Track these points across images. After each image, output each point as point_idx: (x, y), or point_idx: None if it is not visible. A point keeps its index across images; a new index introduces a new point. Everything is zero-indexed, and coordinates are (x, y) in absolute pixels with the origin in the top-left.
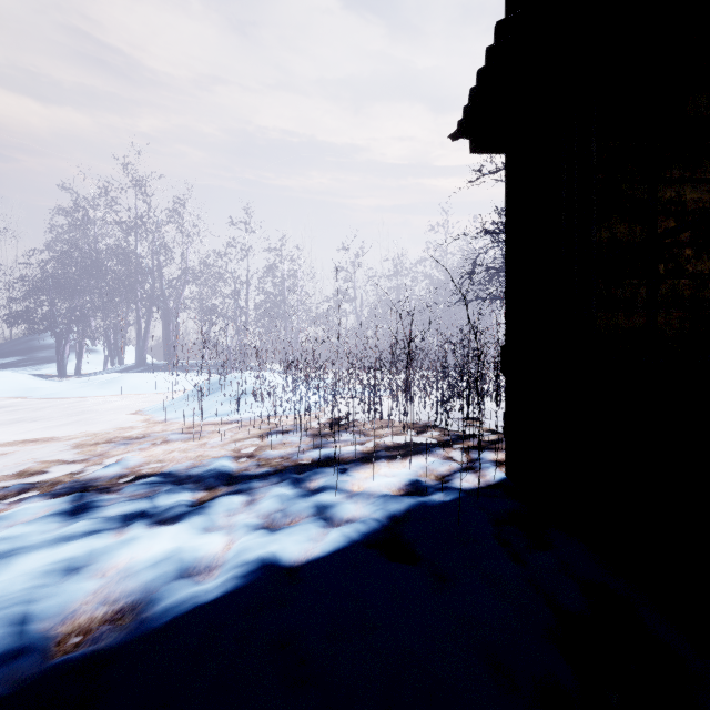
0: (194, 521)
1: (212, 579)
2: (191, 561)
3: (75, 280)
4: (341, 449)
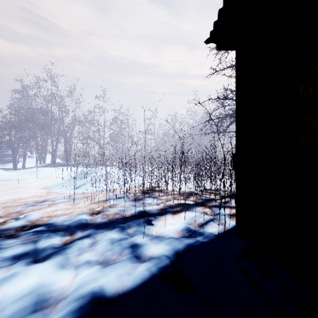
0: (55, 261)
1: (55, 313)
2: (45, 296)
3: (22, 123)
4: (147, 208)
